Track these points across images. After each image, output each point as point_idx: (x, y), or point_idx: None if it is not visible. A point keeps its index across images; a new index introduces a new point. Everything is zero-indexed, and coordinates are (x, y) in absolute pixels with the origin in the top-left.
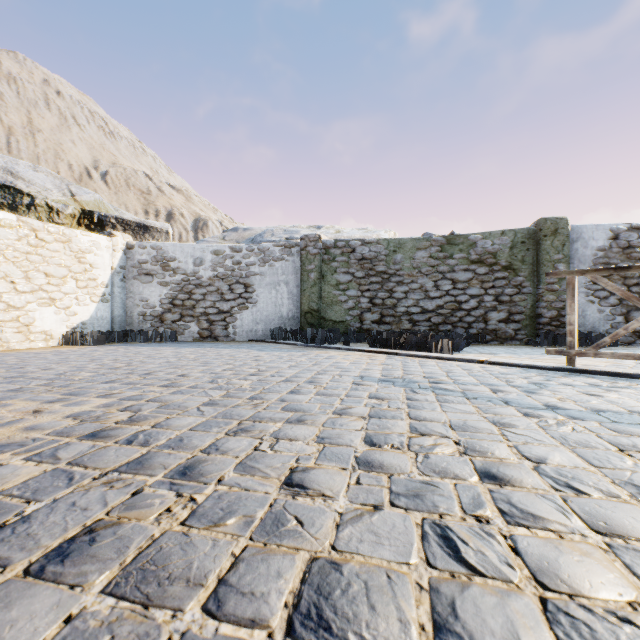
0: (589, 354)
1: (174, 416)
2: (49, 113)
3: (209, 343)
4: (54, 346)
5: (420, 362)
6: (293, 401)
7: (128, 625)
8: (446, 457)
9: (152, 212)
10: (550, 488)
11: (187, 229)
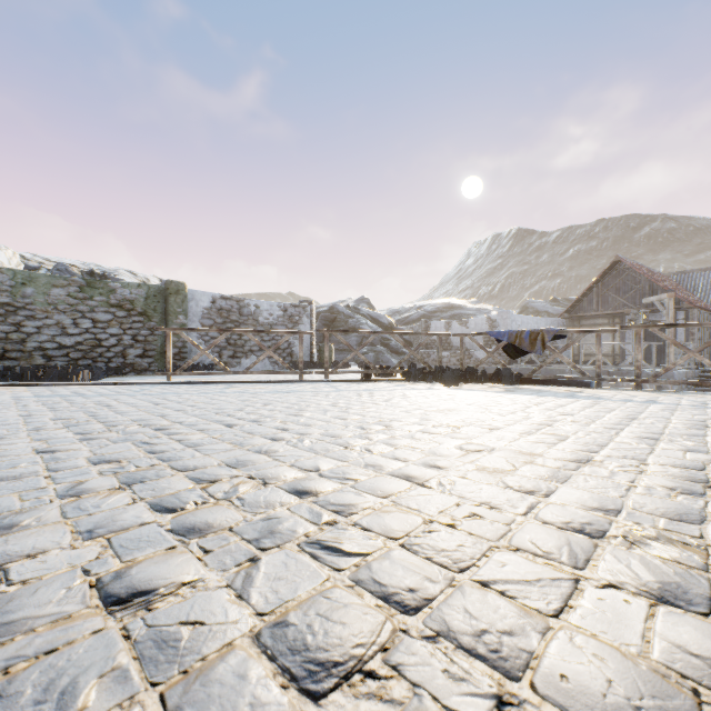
0: (178, 374)
1: None
2: None
3: None
4: None
5: (65, 388)
6: None
7: (8, 426)
8: (91, 406)
9: None
10: (127, 405)
11: None
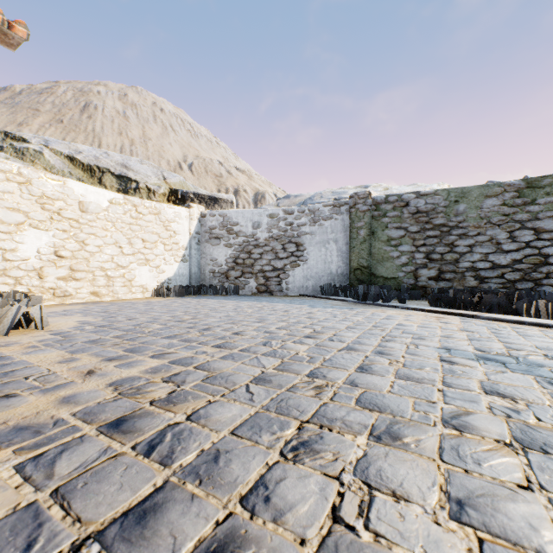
0: None
1: (217, 399)
2: (156, 126)
3: (265, 297)
4: (148, 297)
5: (515, 329)
6: (368, 387)
7: None
8: None
9: (223, 191)
10: None
11: (249, 202)
